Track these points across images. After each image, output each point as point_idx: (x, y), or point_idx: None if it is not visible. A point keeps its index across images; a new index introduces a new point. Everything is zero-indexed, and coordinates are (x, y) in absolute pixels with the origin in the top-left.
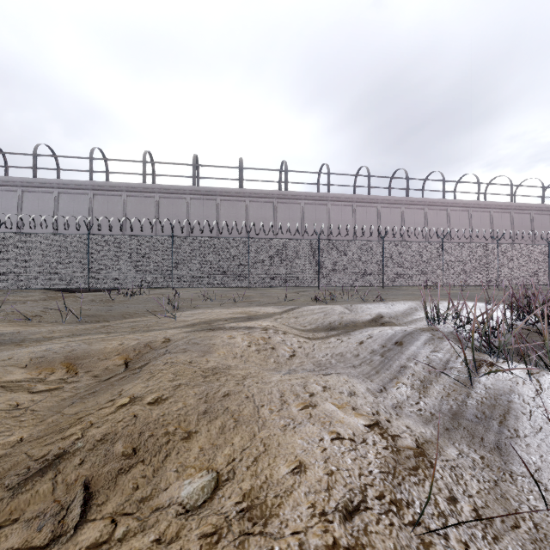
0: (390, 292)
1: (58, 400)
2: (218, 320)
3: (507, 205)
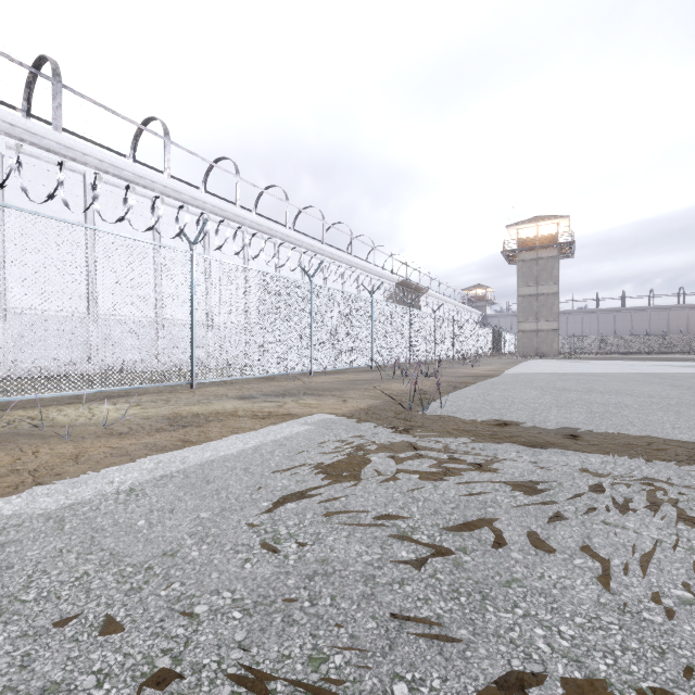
0: None
1: None
2: None
3: None
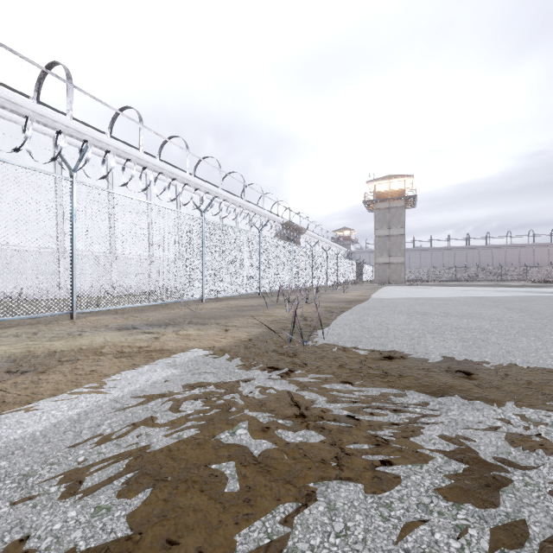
0: None
1: None
2: None
3: None
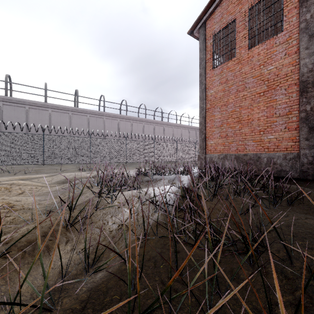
0: (128, 165)
1: None
2: None
3: (187, 126)
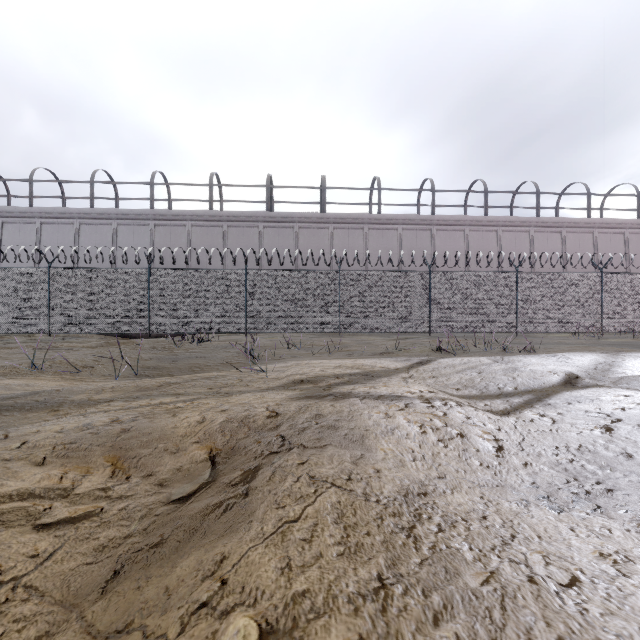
0: (529, 340)
1: (88, 557)
2: (326, 378)
3: None
